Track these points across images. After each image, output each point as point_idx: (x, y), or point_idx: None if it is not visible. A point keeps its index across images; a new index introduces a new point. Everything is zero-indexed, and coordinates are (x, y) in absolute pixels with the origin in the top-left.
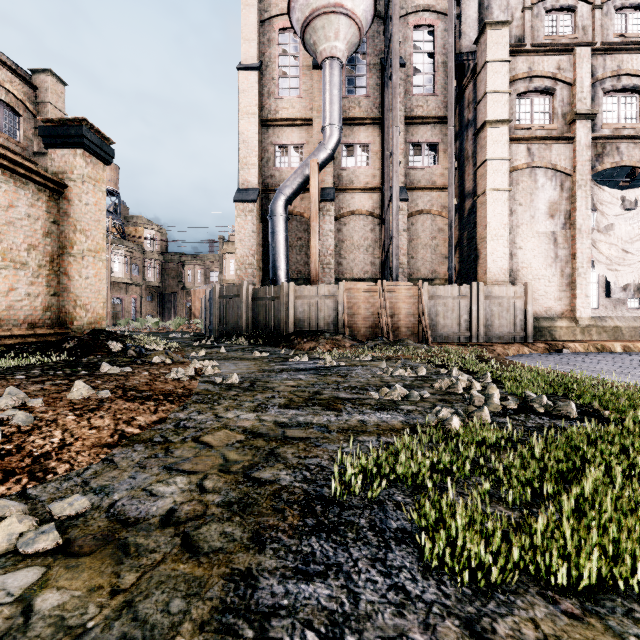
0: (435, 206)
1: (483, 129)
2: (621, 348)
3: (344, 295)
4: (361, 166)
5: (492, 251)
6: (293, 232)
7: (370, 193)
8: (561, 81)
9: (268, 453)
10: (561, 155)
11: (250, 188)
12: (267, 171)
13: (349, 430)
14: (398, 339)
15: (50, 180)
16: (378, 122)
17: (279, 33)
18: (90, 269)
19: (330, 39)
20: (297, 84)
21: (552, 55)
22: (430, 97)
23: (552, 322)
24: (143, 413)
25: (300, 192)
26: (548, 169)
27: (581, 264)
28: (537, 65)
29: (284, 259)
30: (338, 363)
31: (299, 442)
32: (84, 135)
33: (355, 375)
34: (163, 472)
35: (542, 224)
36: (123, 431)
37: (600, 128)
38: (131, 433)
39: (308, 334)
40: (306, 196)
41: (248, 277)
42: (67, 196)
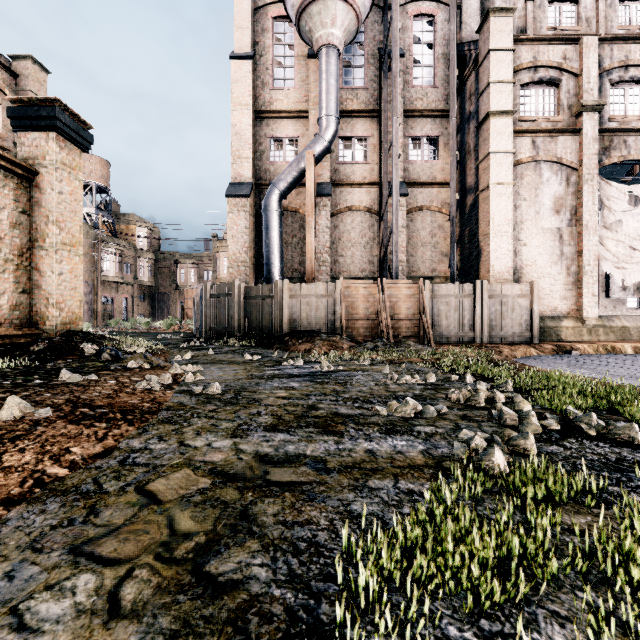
0: (435, 202)
1: (486, 121)
2: (632, 349)
3: (341, 294)
4: (359, 160)
5: (496, 248)
6: (288, 228)
7: (368, 188)
8: (567, 71)
9: (239, 515)
10: (567, 148)
11: (243, 182)
12: (261, 165)
13: (354, 468)
14: (399, 340)
15: (18, 165)
16: (376, 115)
17: (273, 21)
18: (64, 264)
19: (326, 25)
20: (292, 75)
21: (558, 44)
22: (430, 89)
23: (558, 322)
24: (85, 441)
25: (295, 186)
26: (553, 163)
27: (588, 262)
28: (542, 54)
29: (278, 256)
30: (336, 367)
31: (286, 492)
32: (57, 117)
33: (356, 382)
34: (64, 562)
35: (547, 220)
36: (43, 473)
37: (607, 120)
38: (53, 476)
39: (303, 335)
40: (301, 191)
41: (241, 275)
42: (38, 184)
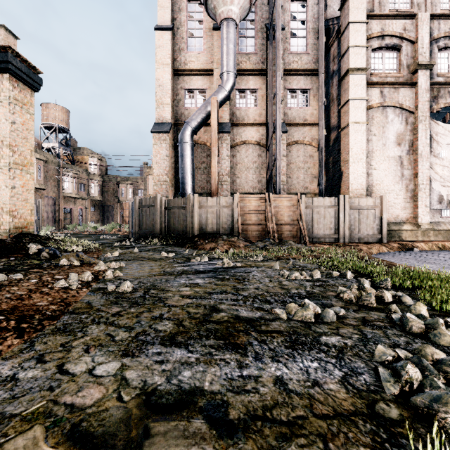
0: (307, 138)
1: (346, 76)
2: None
3: (238, 205)
4: (250, 107)
5: (354, 171)
6: (198, 157)
7: (257, 127)
8: (406, 39)
9: None
10: (406, 97)
11: (164, 122)
12: (178, 110)
13: (266, 420)
14: (282, 240)
15: None
16: (263, 73)
17: (187, 3)
18: (17, 180)
19: (227, 3)
20: (201, 43)
21: (399, 19)
22: (303, 54)
23: (399, 226)
24: None
25: (203, 124)
26: (396, 108)
27: (422, 181)
28: (388, 26)
29: (191, 177)
30: (235, 264)
31: None
32: (9, 61)
33: (252, 279)
34: None
35: (391, 150)
36: None
37: (435, 76)
38: None
39: (209, 236)
40: (208, 129)
41: (163, 191)
42: None
